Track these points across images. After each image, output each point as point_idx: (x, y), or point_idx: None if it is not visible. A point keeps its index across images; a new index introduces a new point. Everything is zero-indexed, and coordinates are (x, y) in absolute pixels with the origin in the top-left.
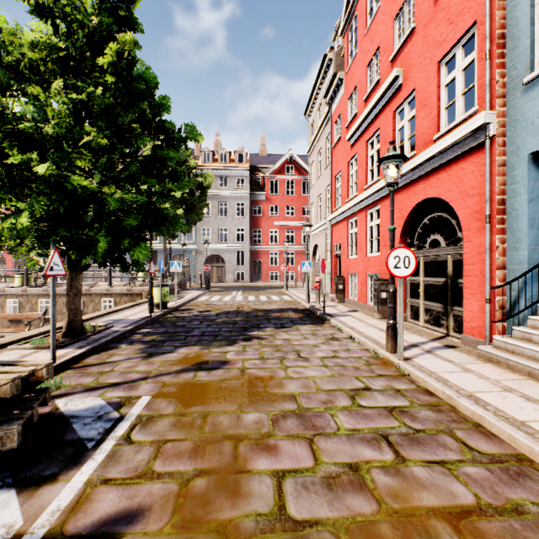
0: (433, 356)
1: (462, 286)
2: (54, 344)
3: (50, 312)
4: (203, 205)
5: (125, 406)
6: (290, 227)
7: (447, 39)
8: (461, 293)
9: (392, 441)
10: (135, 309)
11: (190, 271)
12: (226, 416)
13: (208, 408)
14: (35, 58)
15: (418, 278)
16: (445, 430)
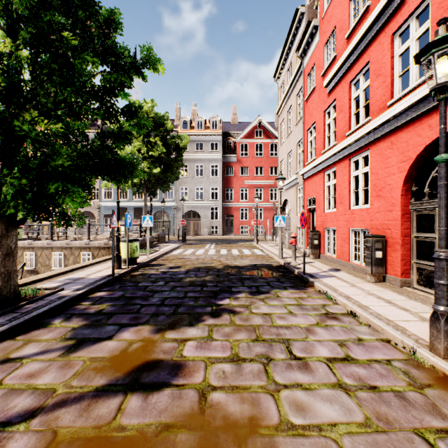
0: None
1: None
2: None
3: (34, 264)
4: (179, 164)
5: None
6: (258, 186)
7: None
8: None
9: None
10: (104, 264)
11: (170, 225)
12: None
13: None
14: None
15: (431, 235)
16: None
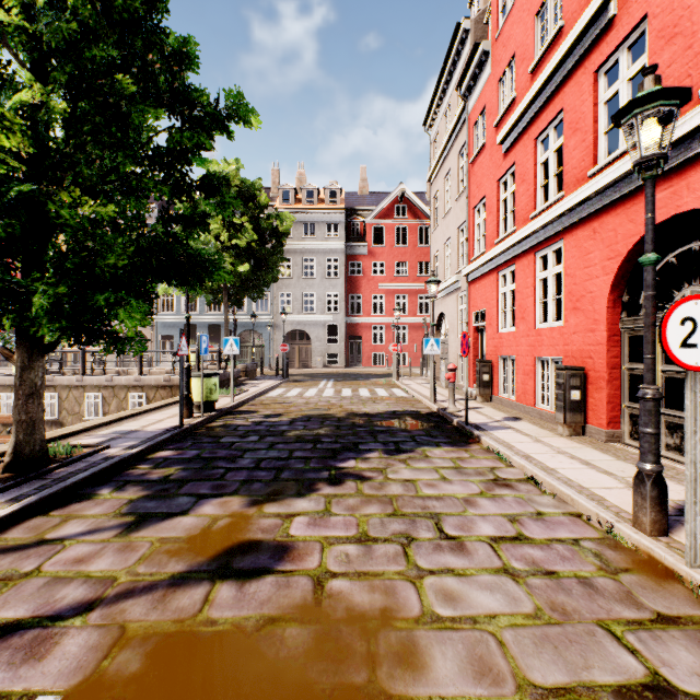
0: None
1: None
2: None
3: (56, 412)
4: (278, 258)
5: None
6: (401, 291)
7: None
8: None
9: None
10: (166, 411)
11: (264, 352)
12: None
13: None
14: None
15: None
16: None
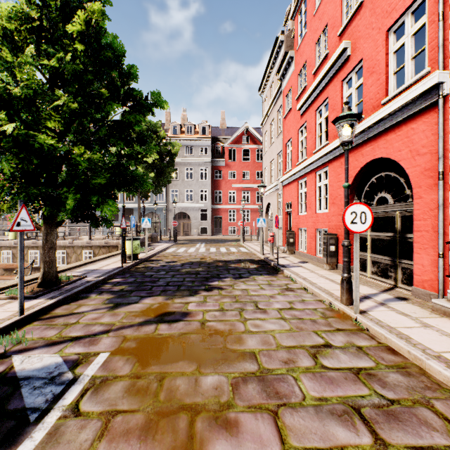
0: (387, 309)
1: (411, 241)
2: (21, 297)
3: (38, 262)
4: (171, 169)
5: (81, 365)
6: (246, 189)
7: (396, 7)
8: (410, 247)
9: (365, 416)
10: (110, 260)
11: (161, 226)
12: (184, 379)
13: (165, 368)
14: (12, 29)
15: (365, 233)
16: (421, 401)
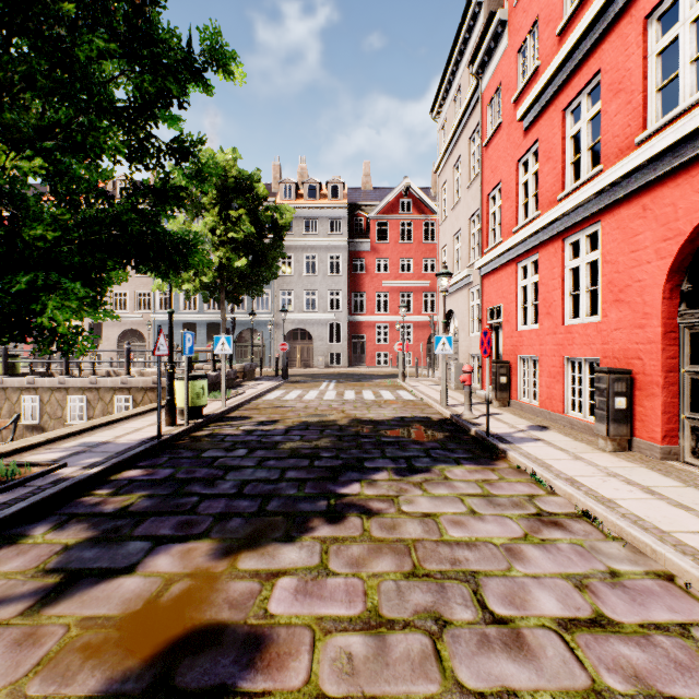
0: None
1: None
2: None
3: (37, 416)
4: (278, 253)
5: None
6: (405, 289)
7: None
8: None
9: None
10: (149, 417)
11: (265, 352)
12: None
13: None
14: None
15: None
16: None
